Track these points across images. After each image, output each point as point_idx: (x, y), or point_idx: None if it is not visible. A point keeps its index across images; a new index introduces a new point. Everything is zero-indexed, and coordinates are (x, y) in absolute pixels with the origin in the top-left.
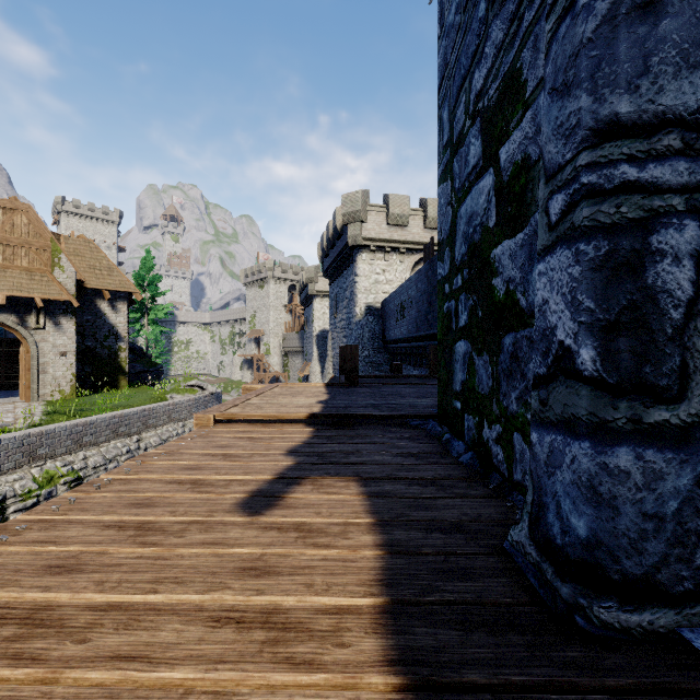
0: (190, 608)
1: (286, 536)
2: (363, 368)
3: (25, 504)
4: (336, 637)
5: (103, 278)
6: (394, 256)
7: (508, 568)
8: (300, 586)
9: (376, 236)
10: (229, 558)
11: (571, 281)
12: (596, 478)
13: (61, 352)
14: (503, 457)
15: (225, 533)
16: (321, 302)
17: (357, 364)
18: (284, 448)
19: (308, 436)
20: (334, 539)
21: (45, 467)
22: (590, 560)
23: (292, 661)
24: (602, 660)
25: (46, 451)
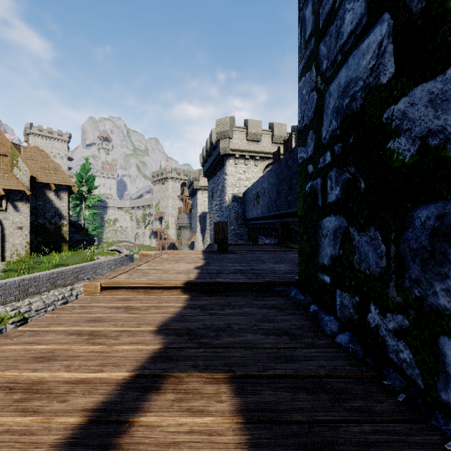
0: None
1: None
2: (230, 237)
3: None
4: None
5: (50, 175)
6: (251, 162)
7: None
8: None
9: (239, 148)
10: None
11: None
12: None
13: (18, 227)
14: (413, 359)
15: None
16: (202, 193)
17: (226, 236)
18: (156, 323)
19: (182, 306)
20: None
21: None
22: None
23: None
24: None
25: None
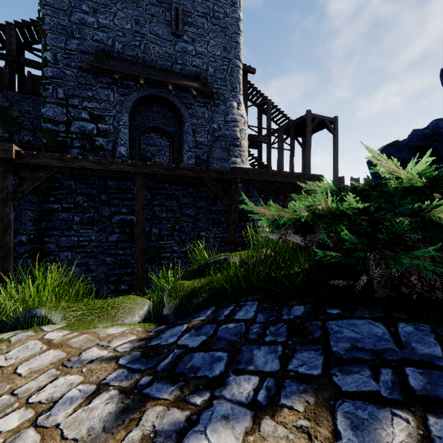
0: None
1: None
2: None
3: None
4: None
5: None
6: None
7: None
8: None
9: None
10: None
11: (125, 149)
12: None
13: None
14: None
15: None
16: None
17: None
18: None
19: None
20: None
21: None
22: None
23: None
24: None
25: None
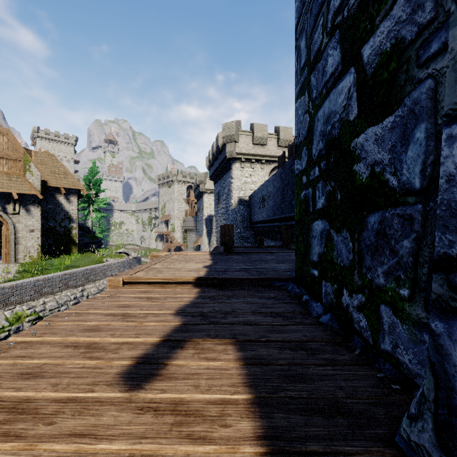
0: None
1: (160, 422)
2: (236, 240)
3: None
4: None
5: (60, 179)
6: (257, 165)
7: None
8: None
9: (245, 152)
10: None
11: None
12: None
13: (31, 230)
14: (367, 325)
15: (99, 417)
16: (208, 196)
17: (232, 238)
18: (174, 308)
19: (195, 296)
20: (211, 427)
21: (15, 310)
22: None
23: None
24: None
25: (16, 298)
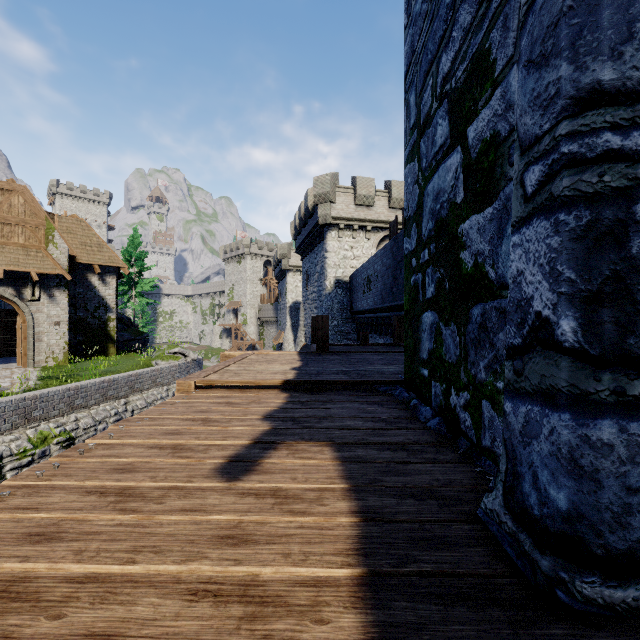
0: (168, 580)
1: (262, 502)
2: (333, 336)
3: (21, 463)
4: (314, 612)
5: (93, 254)
6: (361, 234)
7: (482, 536)
8: (277, 556)
9: (345, 216)
10: (207, 525)
11: (549, 252)
12: (577, 450)
13: (55, 322)
14: (471, 423)
15: (204, 499)
16: (293, 276)
17: (327, 333)
18: (261, 414)
19: (283, 402)
20: (310, 506)
21: (39, 428)
22: (571, 533)
23: (270, 639)
24: (587, 638)
25: (40, 413)
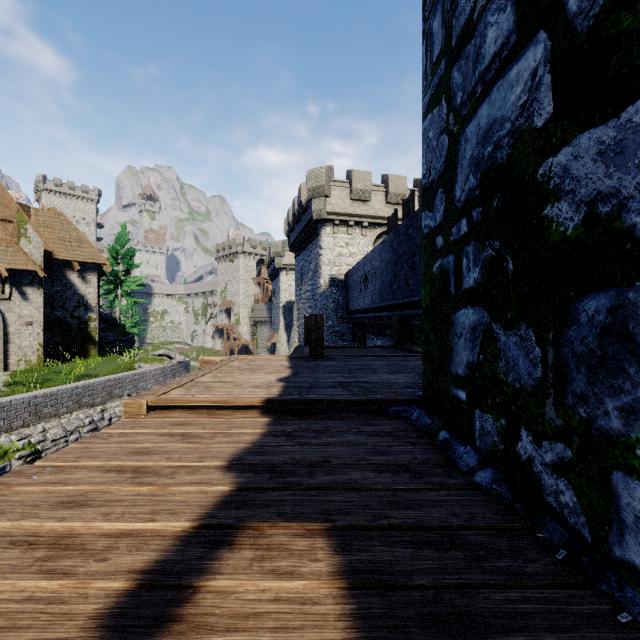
0: None
1: None
2: (327, 337)
3: None
4: None
5: (72, 249)
6: (357, 230)
7: None
8: None
9: (340, 211)
10: None
11: None
12: None
13: (28, 322)
14: (577, 503)
15: None
16: (287, 275)
17: (322, 335)
18: (225, 456)
19: (262, 432)
20: None
21: None
22: None
23: None
24: None
25: (0, 424)
